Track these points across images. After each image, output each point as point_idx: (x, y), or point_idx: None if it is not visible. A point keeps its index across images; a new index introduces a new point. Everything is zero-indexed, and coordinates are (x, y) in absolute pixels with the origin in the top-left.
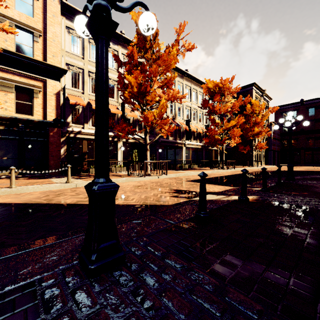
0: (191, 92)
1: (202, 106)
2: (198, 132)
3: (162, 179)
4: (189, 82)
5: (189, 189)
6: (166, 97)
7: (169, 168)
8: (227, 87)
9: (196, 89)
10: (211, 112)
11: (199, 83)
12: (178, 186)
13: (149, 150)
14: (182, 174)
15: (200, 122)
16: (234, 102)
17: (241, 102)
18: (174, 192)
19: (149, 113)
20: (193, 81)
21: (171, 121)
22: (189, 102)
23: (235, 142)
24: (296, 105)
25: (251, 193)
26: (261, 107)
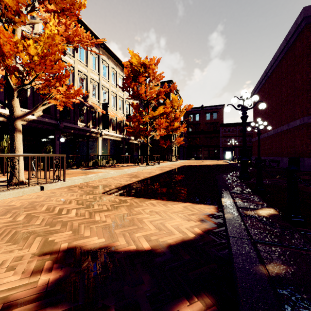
0: (110, 70)
1: (124, 87)
2: (118, 121)
3: (50, 193)
4: (107, 57)
5: (113, 235)
6: (63, 30)
7: (78, 165)
8: (153, 68)
9: (116, 69)
10: (134, 96)
11: (119, 64)
12: (78, 224)
13: (21, 132)
14: (95, 176)
15: (120, 110)
16: (160, 88)
17: (167, 89)
18: (39, 301)
19: (1, 27)
20: (112, 58)
21: (81, 100)
22: (106, 82)
23: (160, 134)
24: (198, 109)
25: (310, 246)
26: (179, 103)
